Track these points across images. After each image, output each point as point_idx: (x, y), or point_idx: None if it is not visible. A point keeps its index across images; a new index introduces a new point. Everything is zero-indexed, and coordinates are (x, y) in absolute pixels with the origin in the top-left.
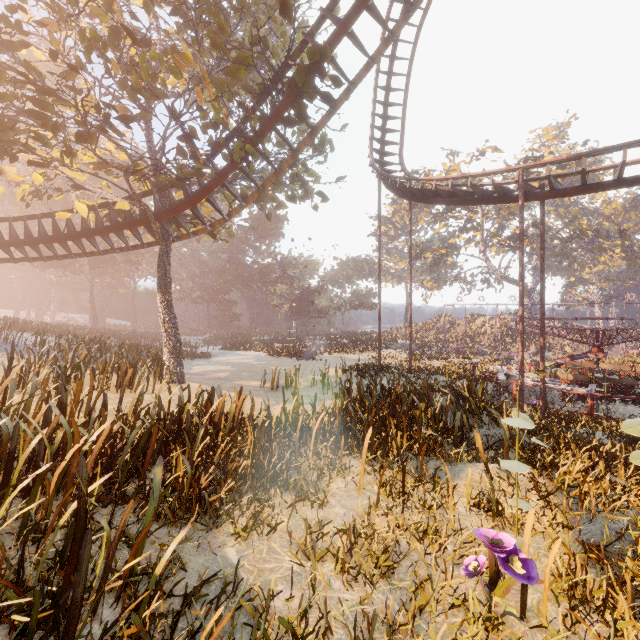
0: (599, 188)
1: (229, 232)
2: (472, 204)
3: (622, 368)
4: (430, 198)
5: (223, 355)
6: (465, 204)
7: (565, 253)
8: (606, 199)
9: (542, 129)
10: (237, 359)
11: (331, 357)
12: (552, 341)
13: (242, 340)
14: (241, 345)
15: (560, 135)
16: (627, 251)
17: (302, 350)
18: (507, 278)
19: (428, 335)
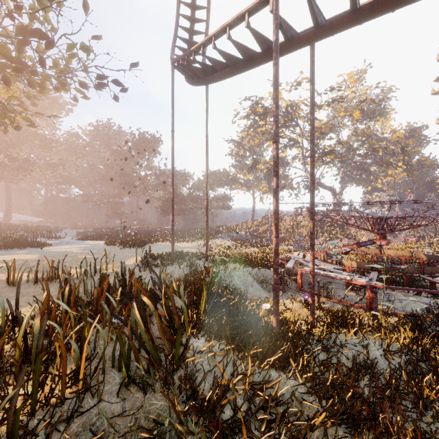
0: (373, 9)
1: (27, 120)
2: (240, 70)
3: (403, 254)
4: (209, 76)
5: (64, 244)
6: (235, 72)
7: (364, 168)
8: (392, 129)
9: (347, 74)
10: (67, 248)
11: (161, 245)
12: (351, 231)
13: (104, 231)
14: (99, 236)
15: (360, 79)
16: (407, 165)
17: (141, 239)
18: (321, 184)
19: (263, 228)
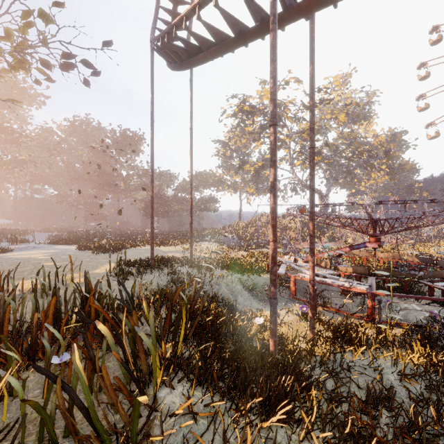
0: None
1: None
2: (229, 47)
3: (395, 256)
4: (193, 57)
5: (30, 249)
6: (223, 50)
7: (348, 170)
8: (375, 134)
9: (333, 77)
10: (31, 254)
11: (142, 250)
12: (338, 234)
13: (79, 235)
14: (73, 239)
15: (345, 82)
16: (389, 168)
17: (120, 243)
18: (308, 186)
19: (250, 230)
